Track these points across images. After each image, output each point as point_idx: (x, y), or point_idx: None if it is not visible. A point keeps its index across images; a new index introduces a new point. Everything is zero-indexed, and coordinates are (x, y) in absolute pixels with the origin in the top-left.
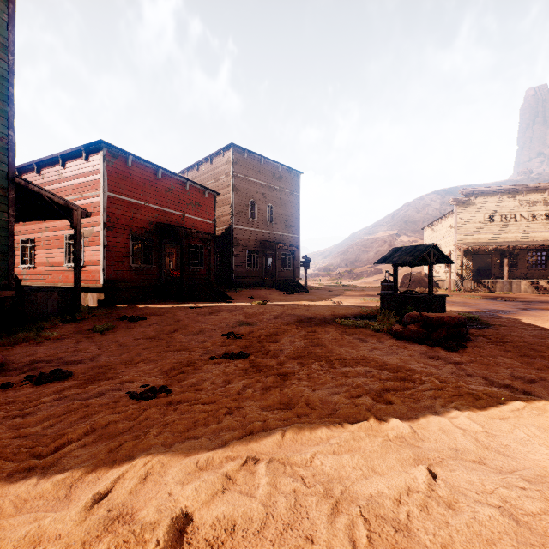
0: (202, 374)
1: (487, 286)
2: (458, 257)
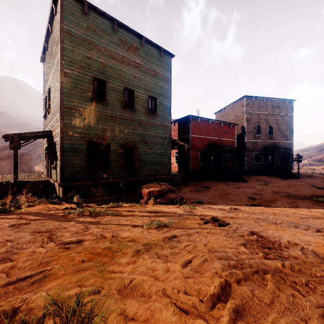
0: (246, 208)
1: None
2: None
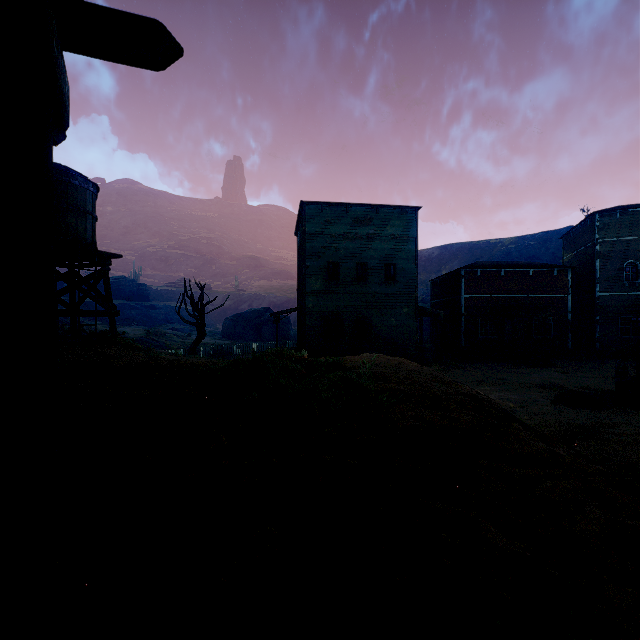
0: None
1: None
2: None
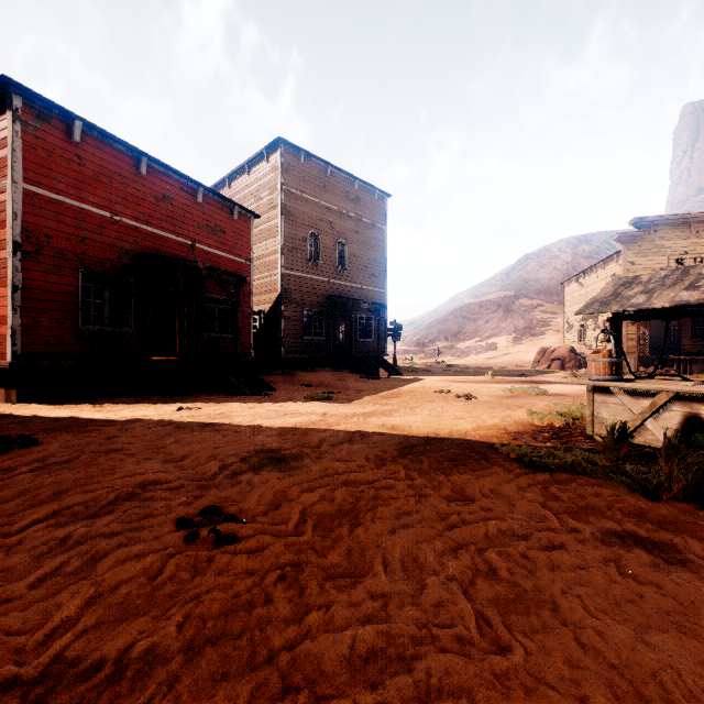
0: None
1: (677, 367)
2: (628, 322)
